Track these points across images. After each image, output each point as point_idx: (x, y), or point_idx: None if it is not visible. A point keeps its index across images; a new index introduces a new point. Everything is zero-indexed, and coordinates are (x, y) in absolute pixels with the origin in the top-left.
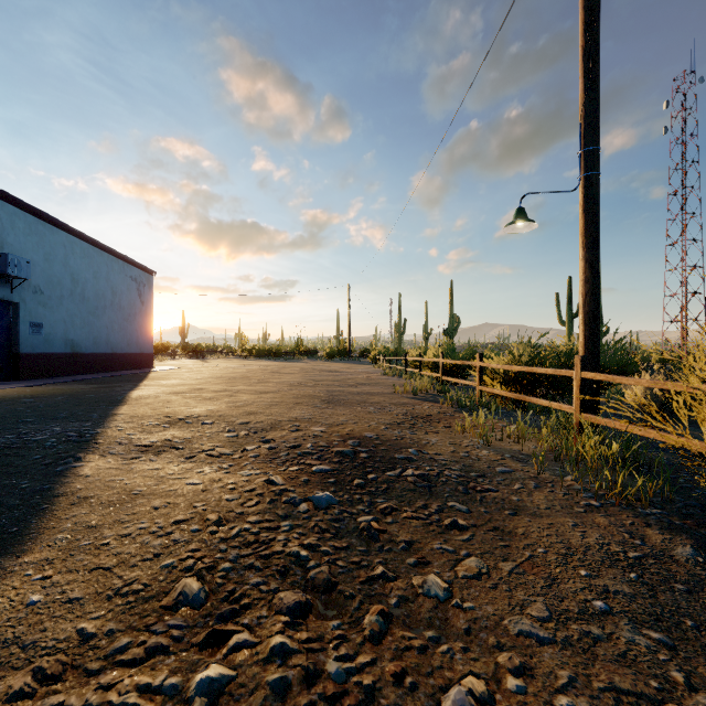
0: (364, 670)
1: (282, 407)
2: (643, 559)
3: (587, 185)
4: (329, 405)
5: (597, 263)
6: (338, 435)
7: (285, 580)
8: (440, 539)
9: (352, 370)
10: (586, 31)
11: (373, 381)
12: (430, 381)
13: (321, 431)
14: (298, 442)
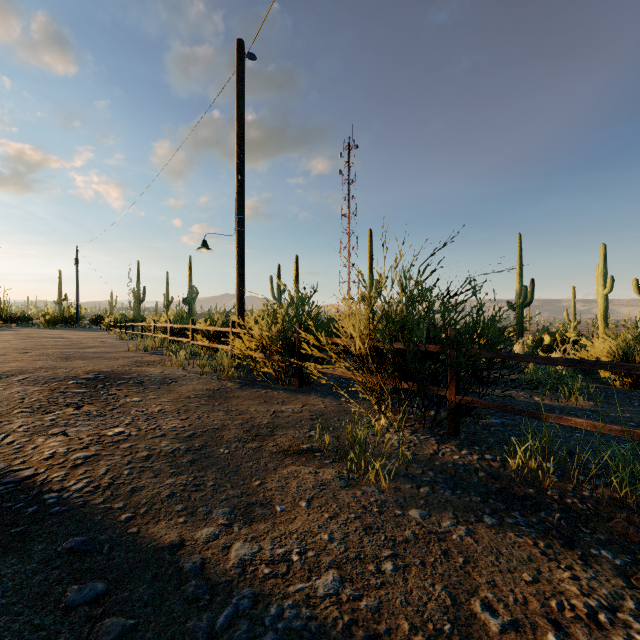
0: (107, 412)
1: (21, 363)
2: (220, 389)
3: (238, 235)
4: (67, 360)
5: (243, 274)
6: (82, 371)
7: (69, 407)
8: (142, 394)
9: (83, 336)
10: (238, 156)
11: (108, 344)
12: (160, 341)
13: (68, 371)
14: (52, 376)
